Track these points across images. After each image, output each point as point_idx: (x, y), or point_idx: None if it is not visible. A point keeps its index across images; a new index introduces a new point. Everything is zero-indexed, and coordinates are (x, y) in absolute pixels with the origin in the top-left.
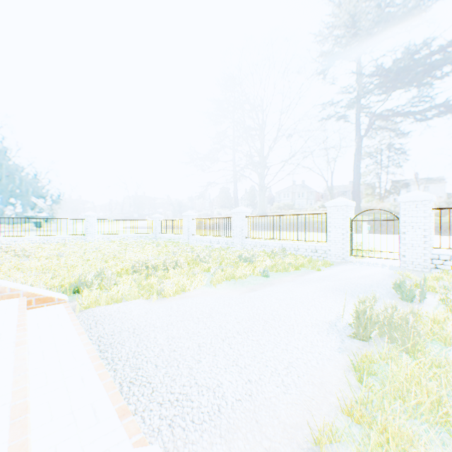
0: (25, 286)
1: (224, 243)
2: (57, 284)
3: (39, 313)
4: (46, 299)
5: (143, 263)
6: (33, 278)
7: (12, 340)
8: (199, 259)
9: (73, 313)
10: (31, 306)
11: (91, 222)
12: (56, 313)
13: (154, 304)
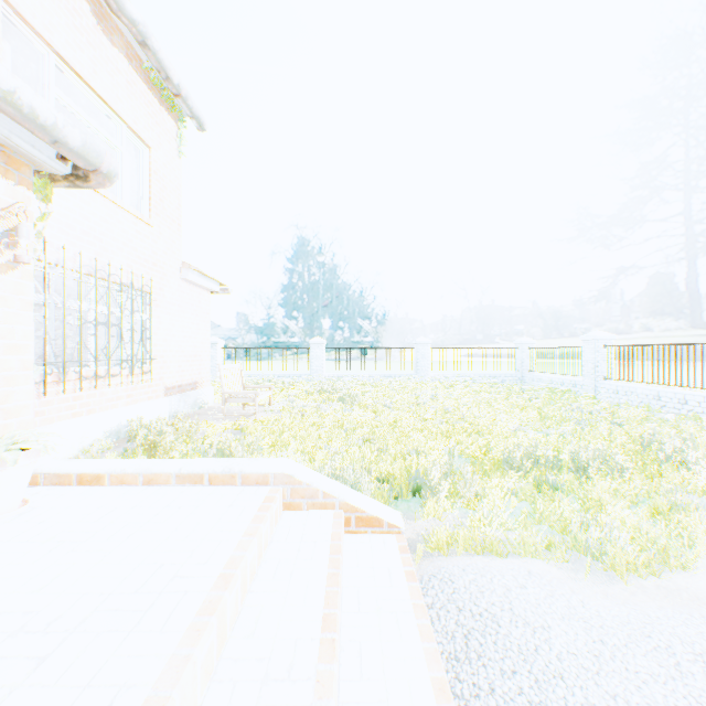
0: (341, 488)
1: (704, 404)
2: (384, 468)
3: (359, 551)
4: (370, 521)
5: (525, 450)
6: (355, 449)
7: (307, 692)
8: (662, 454)
9: (414, 580)
10: (349, 529)
11: (422, 353)
12: (386, 567)
13: (585, 592)
